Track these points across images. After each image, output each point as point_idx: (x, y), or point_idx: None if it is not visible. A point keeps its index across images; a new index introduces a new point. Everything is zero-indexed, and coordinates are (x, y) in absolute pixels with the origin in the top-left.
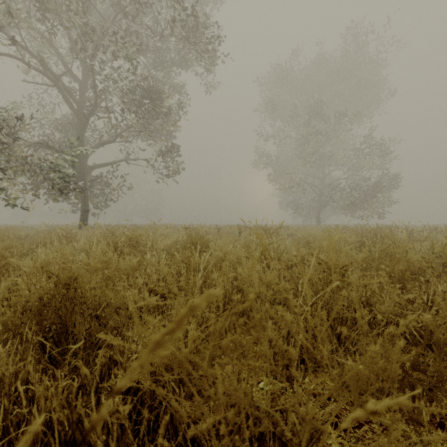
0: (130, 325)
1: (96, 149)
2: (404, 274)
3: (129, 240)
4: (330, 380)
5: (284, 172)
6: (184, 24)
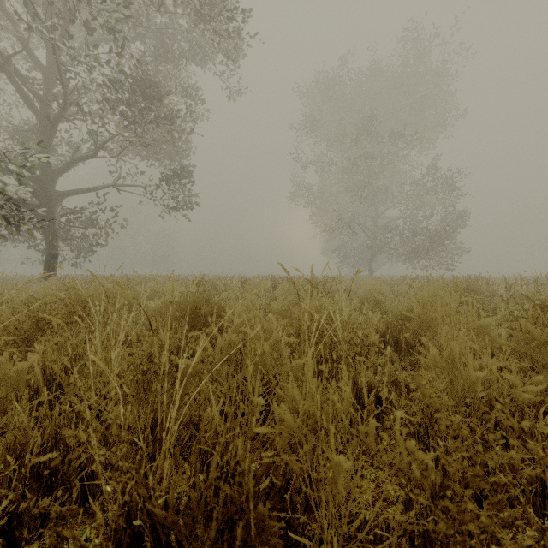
0: None
1: (69, 167)
2: None
3: (66, 305)
4: None
5: (329, 209)
6: None
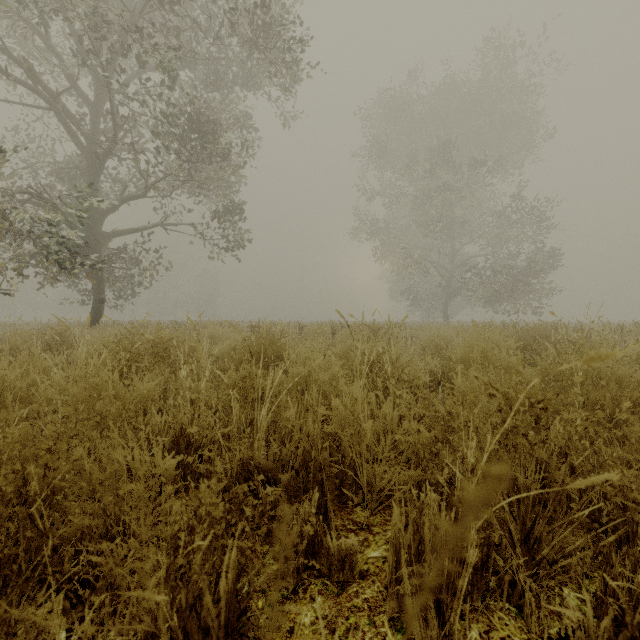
0: (121, 519)
1: (116, 207)
2: (618, 405)
3: (152, 347)
4: (519, 633)
5: (397, 245)
6: (250, 20)
